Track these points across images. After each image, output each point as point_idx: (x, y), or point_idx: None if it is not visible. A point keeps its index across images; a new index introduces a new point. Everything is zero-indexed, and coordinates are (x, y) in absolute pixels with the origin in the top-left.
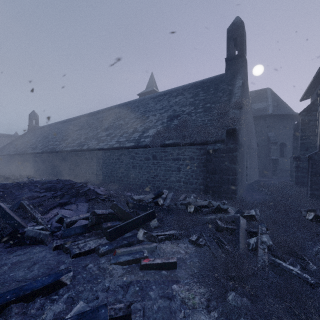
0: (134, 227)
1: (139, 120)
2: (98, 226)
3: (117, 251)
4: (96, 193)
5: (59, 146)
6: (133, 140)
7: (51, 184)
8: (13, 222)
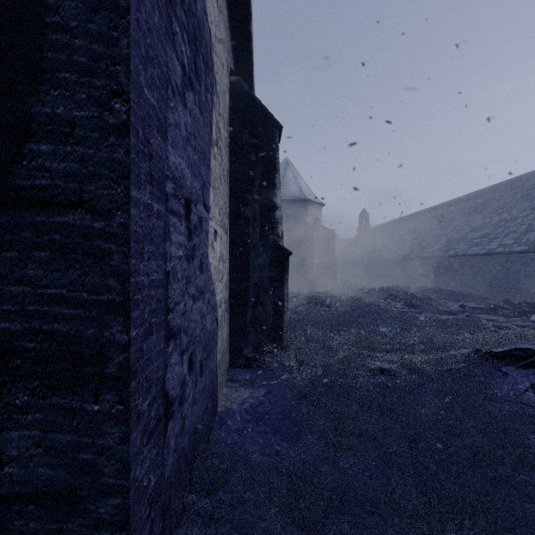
0: (527, 315)
1: None
2: (493, 312)
3: (513, 322)
4: (481, 296)
5: (412, 252)
6: (526, 243)
7: (428, 288)
8: (428, 304)
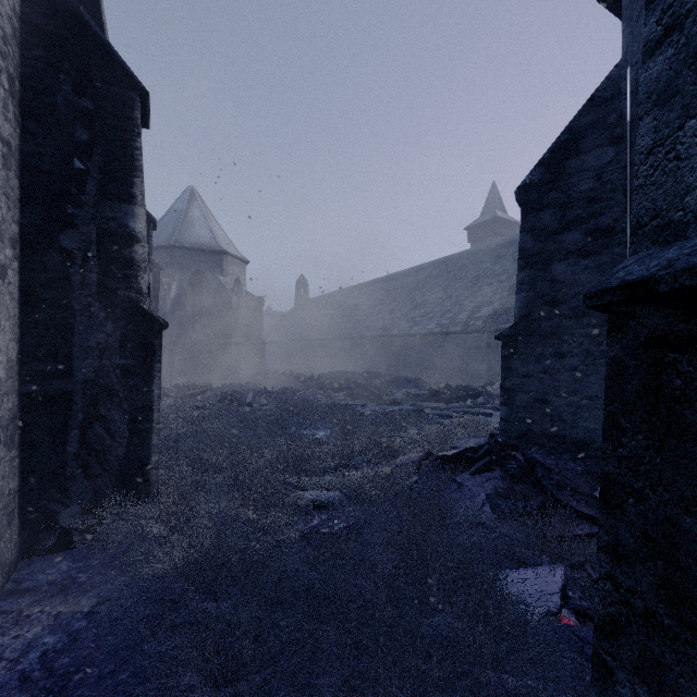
0: (464, 400)
1: (467, 292)
2: (435, 398)
3: (453, 408)
4: (423, 381)
5: (355, 330)
6: (460, 323)
7: (372, 373)
8: (373, 393)
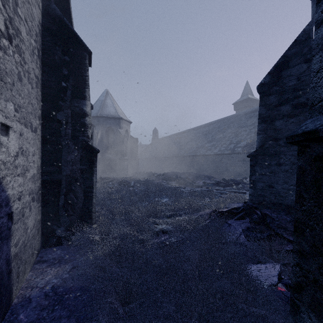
0: (232, 185)
1: (234, 134)
2: (218, 185)
3: (226, 189)
4: (212, 176)
5: (180, 153)
6: (230, 149)
7: (188, 173)
8: (188, 182)
